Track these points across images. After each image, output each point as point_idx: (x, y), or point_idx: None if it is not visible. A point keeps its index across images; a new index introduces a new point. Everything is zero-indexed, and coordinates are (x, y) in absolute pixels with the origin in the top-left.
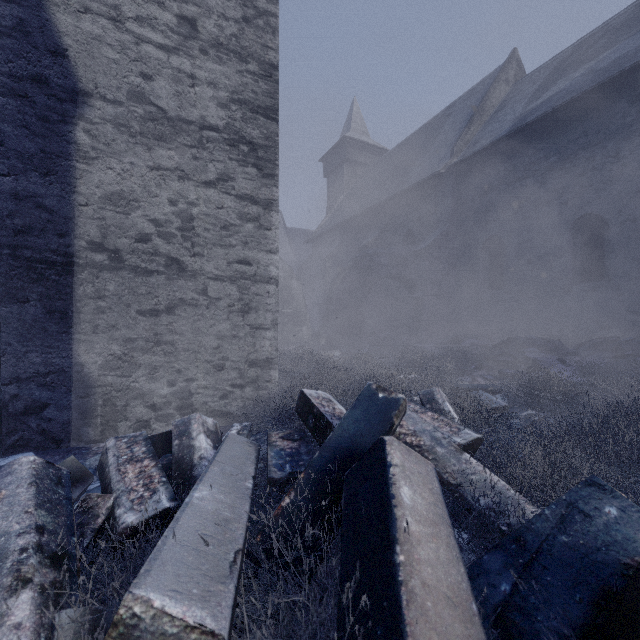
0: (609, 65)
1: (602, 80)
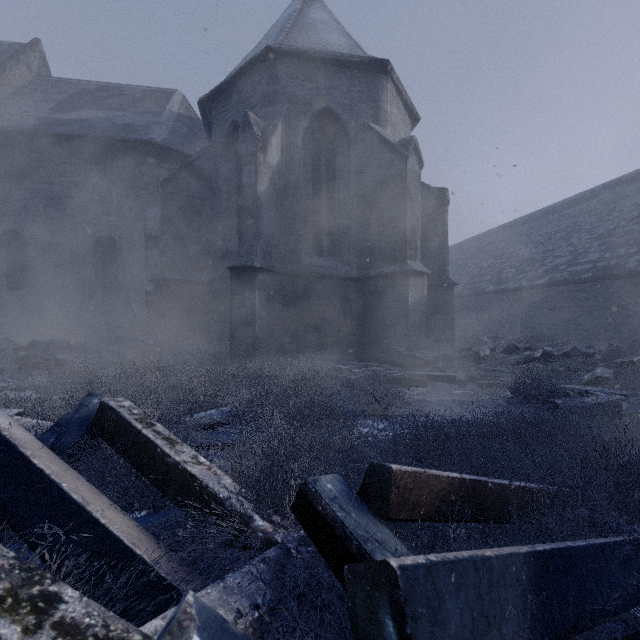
0: (123, 126)
1: (117, 136)
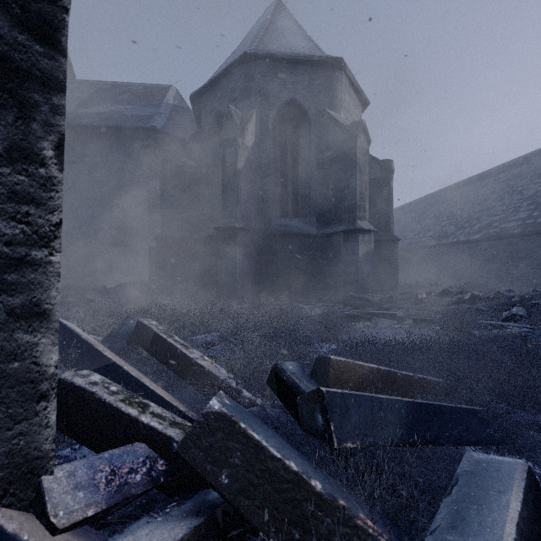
0: (131, 116)
1: (127, 126)
